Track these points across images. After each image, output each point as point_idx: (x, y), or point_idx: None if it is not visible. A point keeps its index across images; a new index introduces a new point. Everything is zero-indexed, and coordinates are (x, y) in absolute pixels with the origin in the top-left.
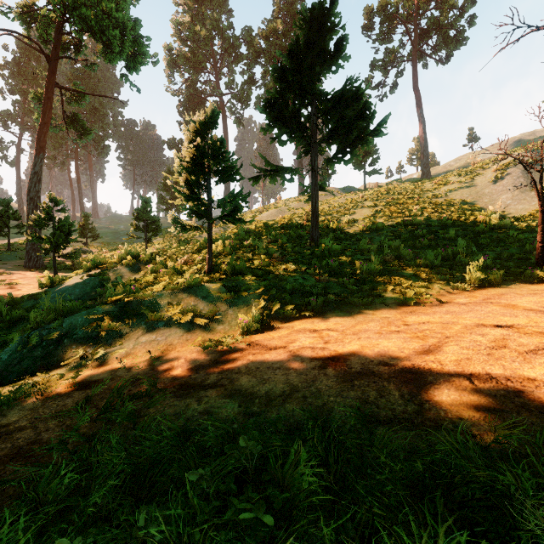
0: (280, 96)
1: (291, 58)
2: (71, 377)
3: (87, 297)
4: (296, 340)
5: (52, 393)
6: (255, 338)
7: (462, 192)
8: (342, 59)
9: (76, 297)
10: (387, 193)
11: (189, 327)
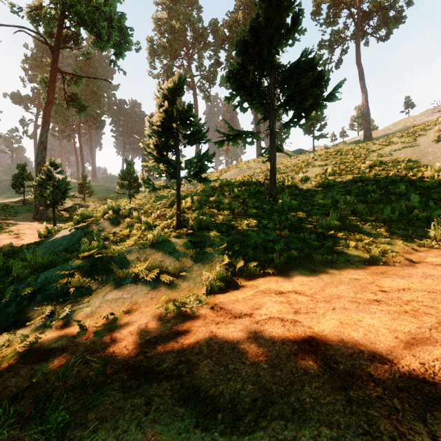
0: (242, 67)
1: (252, 33)
2: (31, 342)
3: (73, 247)
4: (262, 305)
5: (3, 365)
6: (219, 299)
7: (406, 151)
8: (298, 33)
9: (64, 248)
10: (335, 153)
11: (155, 284)
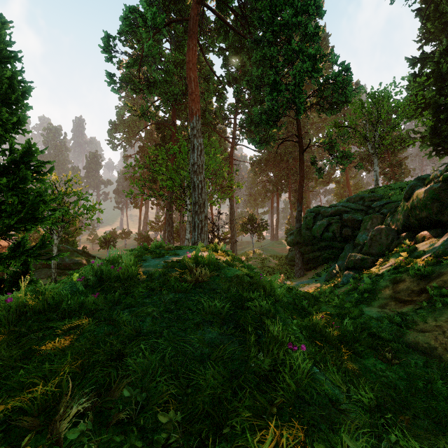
0: None
1: None
2: None
3: None
4: None
5: None
6: None
7: None
8: None
9: None
10: None
11: None
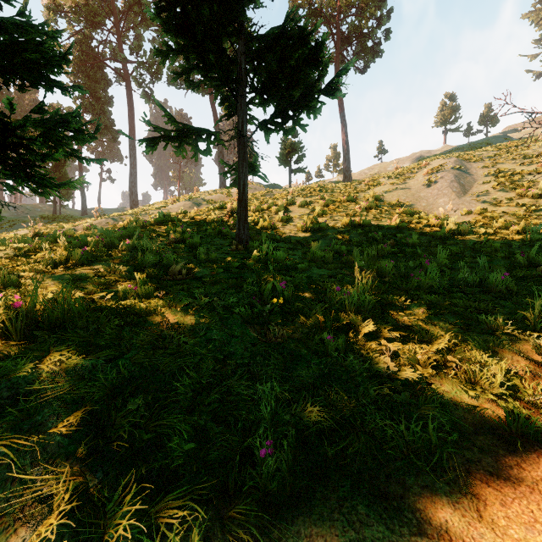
0: None
1: None
2: None
3: None
4: None
5: None
6: None
7: (398, 193)
8: None
9: None
10: (319, 190)
11: None
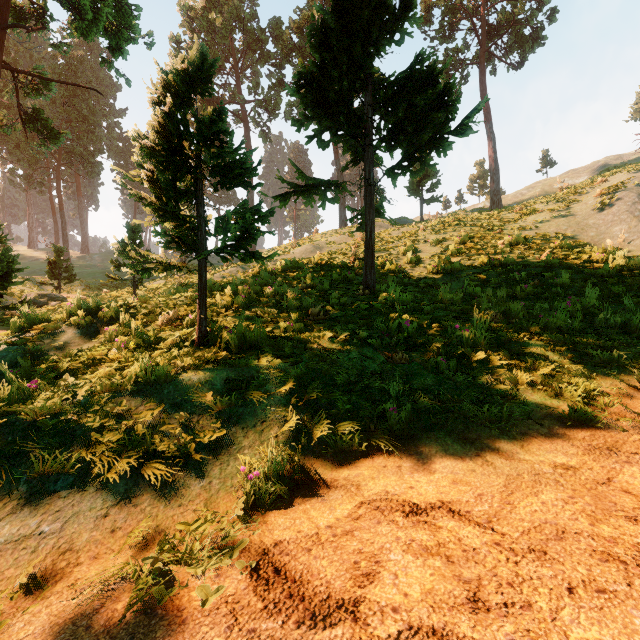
0: (320, 70)
1: (338, 13)
2: None
3: None
4: (378, 561)
5: None
6: (273, 532)
7: (558, 223)
8: (410, 23)
9: None
10: (456, 224)
11: (129, 488)
